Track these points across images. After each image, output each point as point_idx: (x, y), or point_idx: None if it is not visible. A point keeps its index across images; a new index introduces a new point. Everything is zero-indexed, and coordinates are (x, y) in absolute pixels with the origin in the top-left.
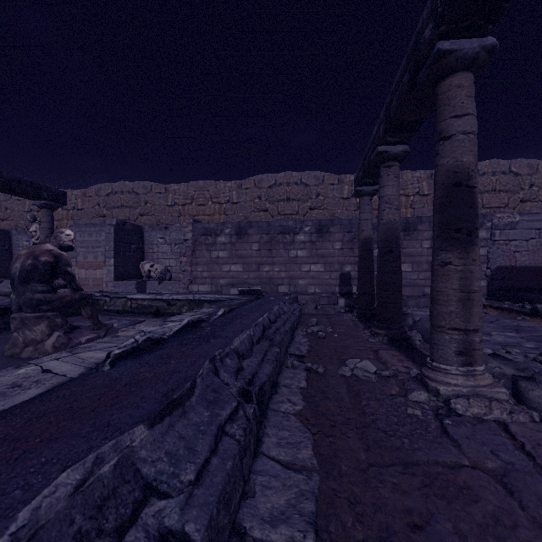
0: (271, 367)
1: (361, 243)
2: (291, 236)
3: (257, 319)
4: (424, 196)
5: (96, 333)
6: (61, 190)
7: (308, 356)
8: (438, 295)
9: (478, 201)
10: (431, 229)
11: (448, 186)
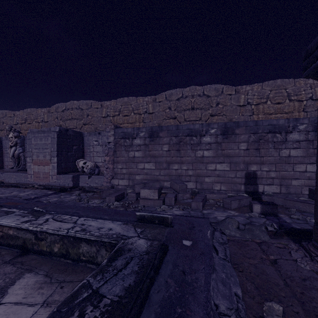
0: None
1: None
2: (198, 138)
3: None
4: (317, 101)
5: None
6: None
7: None
8: None
9: None
10: None
11: None
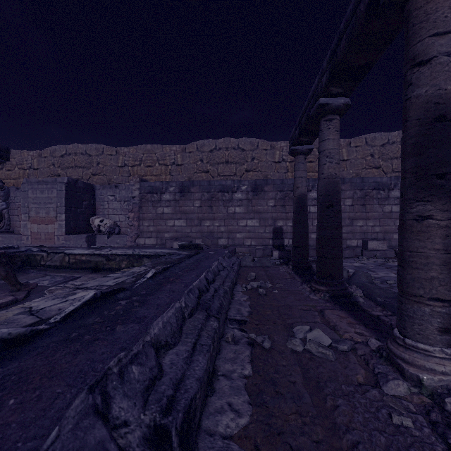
0: (205, 361)
1: (296, 199)
2: (230, 194)
3: (192, 283)
4: (344, 161)
5: (14, 295)
6: (4, 146)
7: (250, 321)
8: (412, 256)
9: (389, 166)
10: (352, 189)
11: (427, 121)
